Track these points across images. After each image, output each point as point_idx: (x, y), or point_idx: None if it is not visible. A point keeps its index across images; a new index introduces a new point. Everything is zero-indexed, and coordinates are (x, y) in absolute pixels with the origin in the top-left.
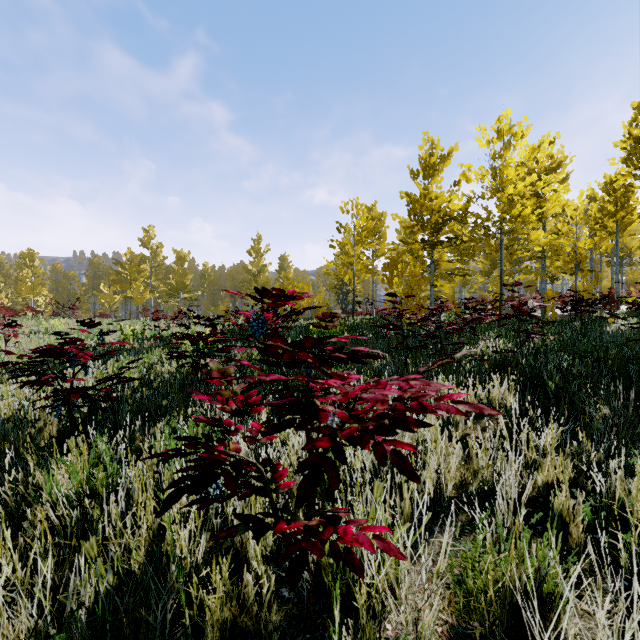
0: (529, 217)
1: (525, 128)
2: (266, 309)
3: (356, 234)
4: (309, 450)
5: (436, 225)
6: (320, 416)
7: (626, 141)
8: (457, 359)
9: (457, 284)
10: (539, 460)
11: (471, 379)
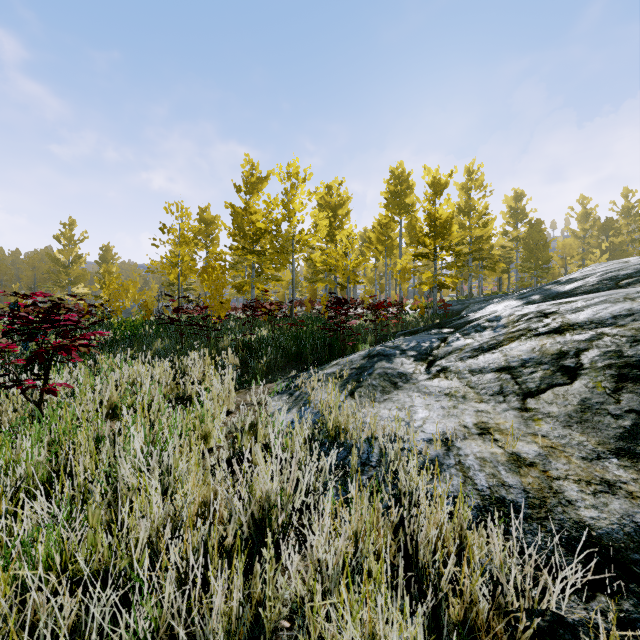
0: (308, 241)
1: (309, 174)
2: (56, 303)
3: (180, 236)
4: (43, 363)
5: (255, 236)
6: (36, 338)
7: (387, 193)
8: (226, 342)
9: (284, 287)
10: (202, 378)
11: (207, 349)
